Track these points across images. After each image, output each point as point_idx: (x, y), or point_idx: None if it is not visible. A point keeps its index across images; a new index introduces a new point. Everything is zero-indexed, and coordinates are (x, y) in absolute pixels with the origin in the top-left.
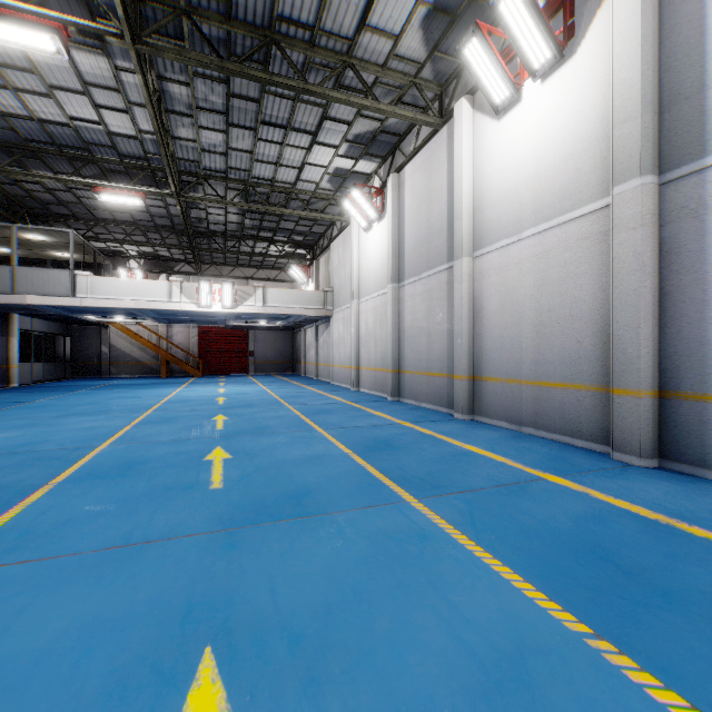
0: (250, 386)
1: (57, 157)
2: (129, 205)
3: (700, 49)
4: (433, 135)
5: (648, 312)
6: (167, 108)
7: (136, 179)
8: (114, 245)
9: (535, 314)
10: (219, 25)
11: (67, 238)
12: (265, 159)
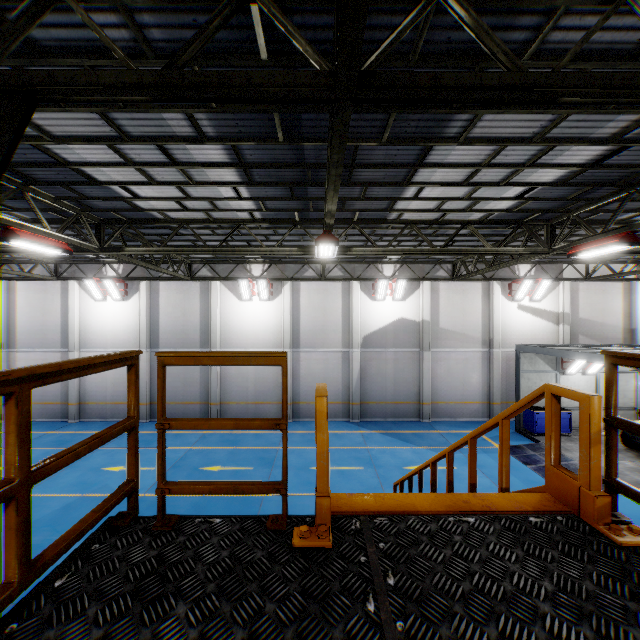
0: None
1: None
2: None
3: (159, 324)
4: (49, 280)
5: (148, 383)
6: None
7: None
8: None
9: (113, 379)
10: None
11: None
12: None
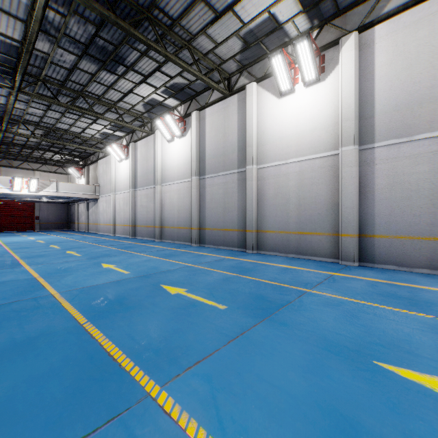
0: (48, 236)
1: None
2: None
3: (205, 151)
4: (148, 135)
5: (197, 209)
6: None
7: None
8: None
9: (178, 207)
10: (58, 87)
11: None
12: (65, 122)
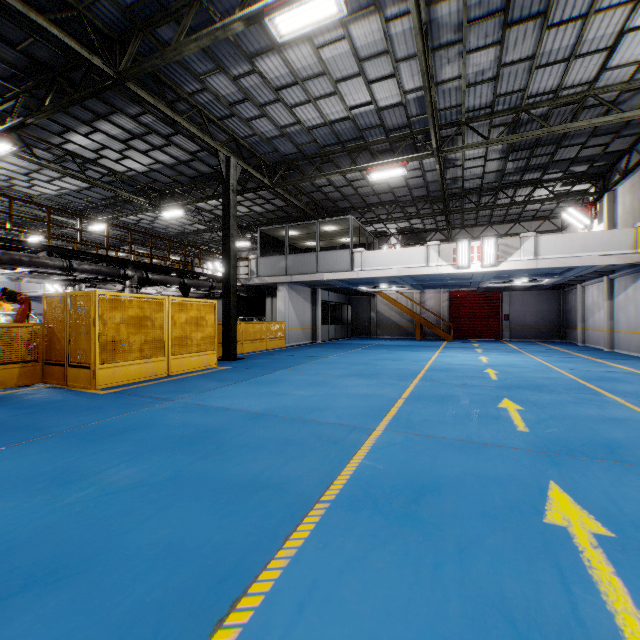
0: (516, 356)
1: (341, 155)
2: (392, 183)
3: None
4: None
5: None
6: (432, 47)
7: (399, 150)
8: (379, 227)
9: None
10: None
11: (348, 224)
12: (551, 60)
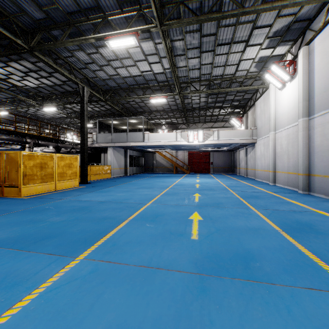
0: (211, 179)
1: (138, 89)
2: (162, 103)
3: None
4: None
5: None
6: (174, 54)
7: (163, 91)
8: (157, 120)
9: None
10: (196, 0)
11: (142, 120)
12: (218, 65)
